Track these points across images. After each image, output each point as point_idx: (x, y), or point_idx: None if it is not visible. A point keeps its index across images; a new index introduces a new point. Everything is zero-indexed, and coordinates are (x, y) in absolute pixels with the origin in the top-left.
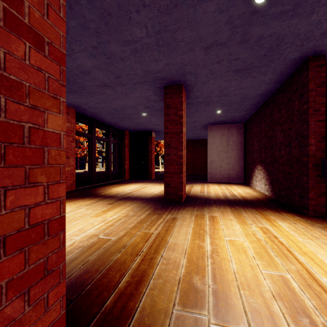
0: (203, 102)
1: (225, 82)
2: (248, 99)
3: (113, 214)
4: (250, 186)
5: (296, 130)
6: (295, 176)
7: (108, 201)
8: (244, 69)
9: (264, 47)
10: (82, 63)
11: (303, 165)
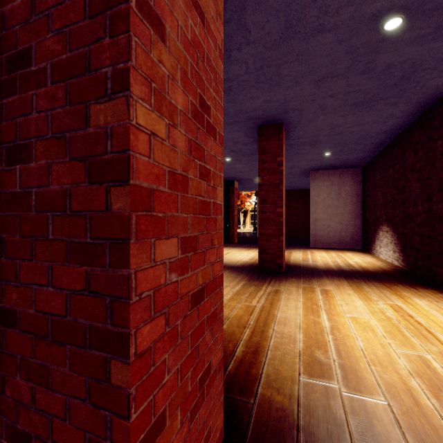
0: (306, 143)
1: (339, 117)
2: (370, 137)
3: None
4: (371, 253)
5: (439, 179)
6: (437, 240)
7: None
8: (367, 101)
9: (395, 76)
10: None
11: None
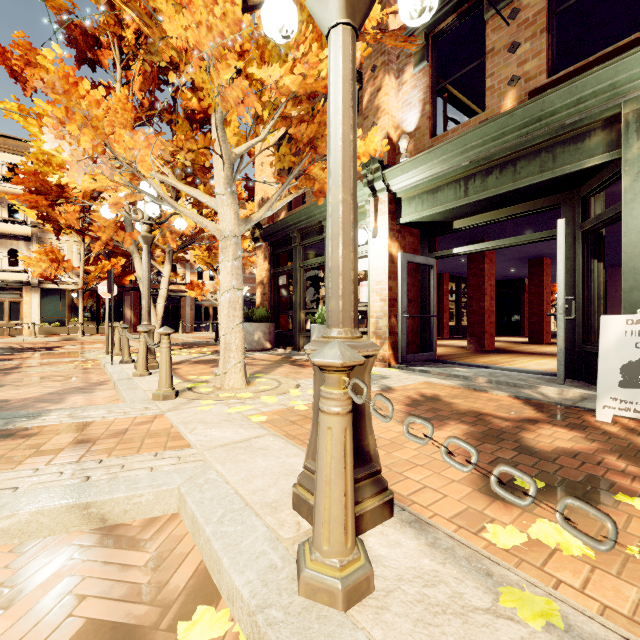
0: None
1: None
2: None
3: None
4: None
5: None
6: None
7: None
8: None
9: None
10: None
11: None
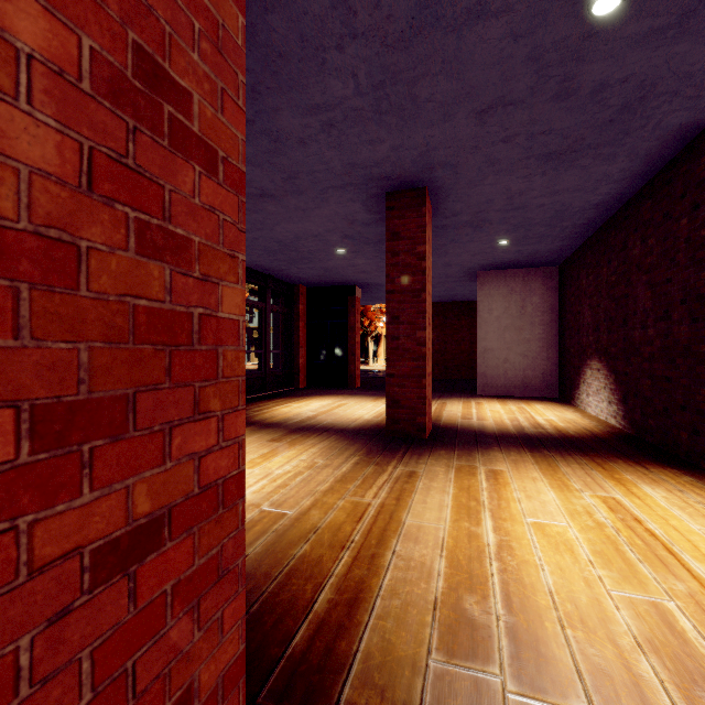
0: (468, 224)
1: (520, 179)
2: (570, 215)
3: (284, 463)
4: (573, 405)
5: (683, 284)
6: (680, 385)
7: (269, 435)
8: (564, 151)
9: (611, 105)
10: None
11: (700, 361)
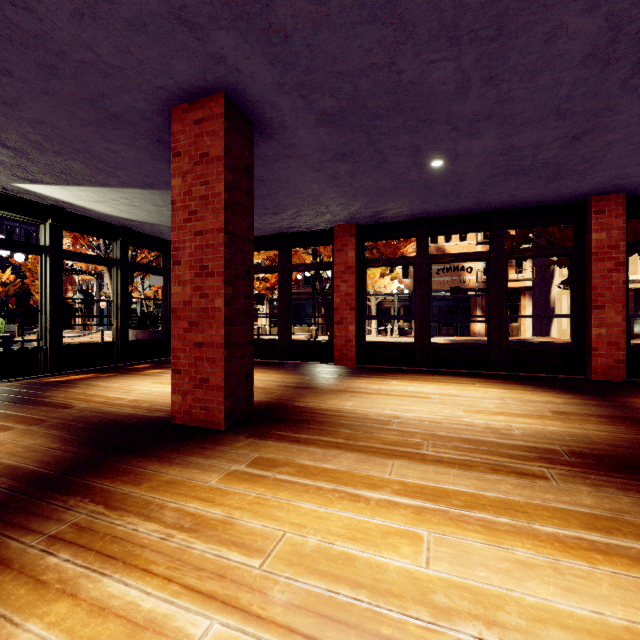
0: None
1: None
2: None
3: (490, 419)
4: None
5: None
6: None
7: (577, 409)
8: None
9: None
10: (481, 148)
11: None
